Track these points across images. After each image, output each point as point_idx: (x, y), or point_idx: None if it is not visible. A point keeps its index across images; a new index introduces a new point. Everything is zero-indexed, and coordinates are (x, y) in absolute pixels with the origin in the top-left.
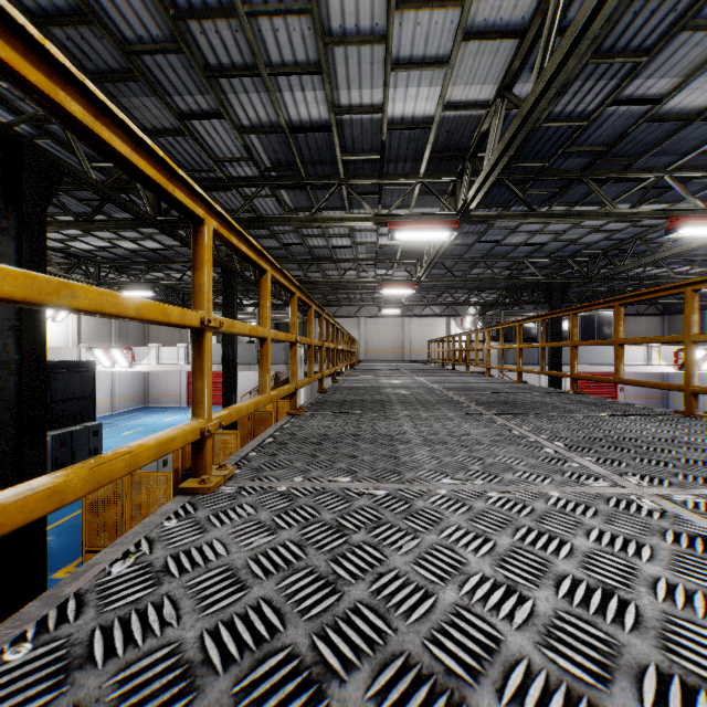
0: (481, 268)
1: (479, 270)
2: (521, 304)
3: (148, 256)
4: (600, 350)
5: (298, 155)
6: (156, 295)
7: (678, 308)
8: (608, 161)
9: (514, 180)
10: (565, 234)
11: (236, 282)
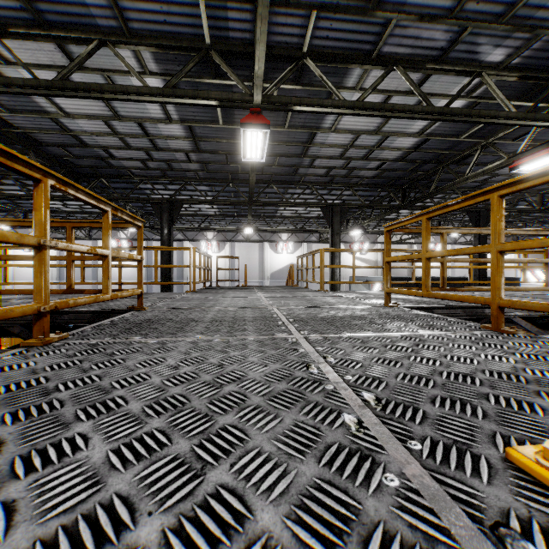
0: None
1: None
2: None
3: None
4: None
5: None
6: None
7: None
8: None
9: None
10: None
11: None
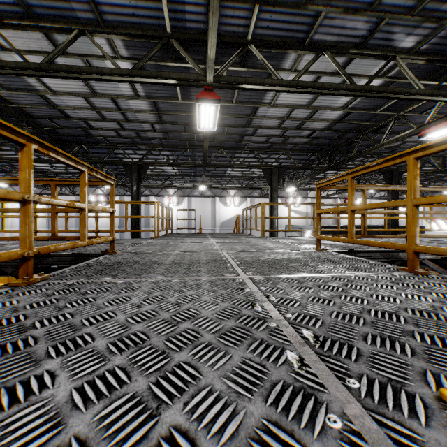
0: None
1: None
2: None
3: None
4: None
5: None
6: None
7: None
8: None
9: None
10: None
11: None
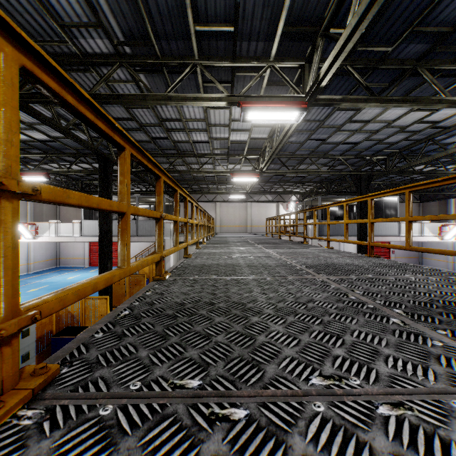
0: (305, 165)
1: (304, 166)
2: (331, 192)
3: (40, 148)
4: (388, 225)
5: (149, 23)
6: (61, 184)
7: (430, 197)
8: (445, 48)
9: (356, 68)
10: (376, 134)
11: (112, 168)
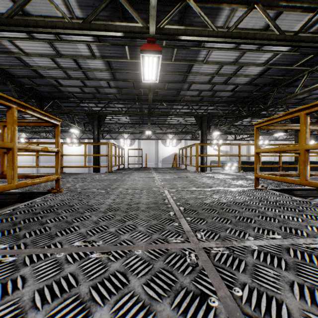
0: None
1: None
2: None
3: None
4: None
5: None
6: None
7: None
8: None
9: None
10: None
11: None
